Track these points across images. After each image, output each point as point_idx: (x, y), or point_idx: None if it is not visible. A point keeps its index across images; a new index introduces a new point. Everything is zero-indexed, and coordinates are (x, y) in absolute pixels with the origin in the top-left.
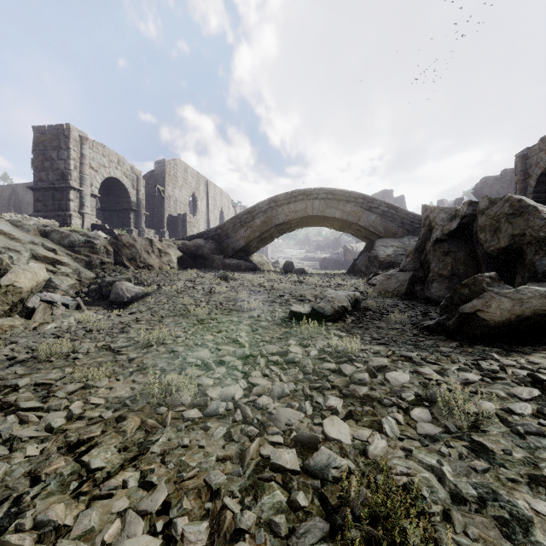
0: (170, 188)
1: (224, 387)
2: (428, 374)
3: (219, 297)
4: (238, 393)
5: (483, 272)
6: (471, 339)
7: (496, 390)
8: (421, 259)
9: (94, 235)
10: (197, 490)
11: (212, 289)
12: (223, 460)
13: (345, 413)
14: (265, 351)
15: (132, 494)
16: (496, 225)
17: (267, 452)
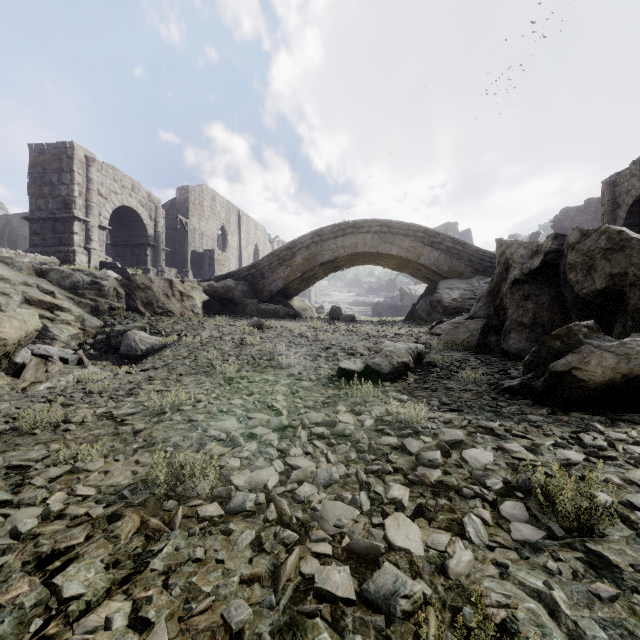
0: (194, 220)
1: (254, 471)
2: (517, 451)
3: (252, 350)
4: (272, 480)
5: (572, 320)
6: (564, 403)
7: (608, 474)
8: (495, 304)
9: (101, 274)
10: (211, 631)
11: (243, 340)
12: (249, 581)
13: (413, 508)
14: (308, 421)
15: (118, 639)
16: (589, 263)
17: (310, 570)
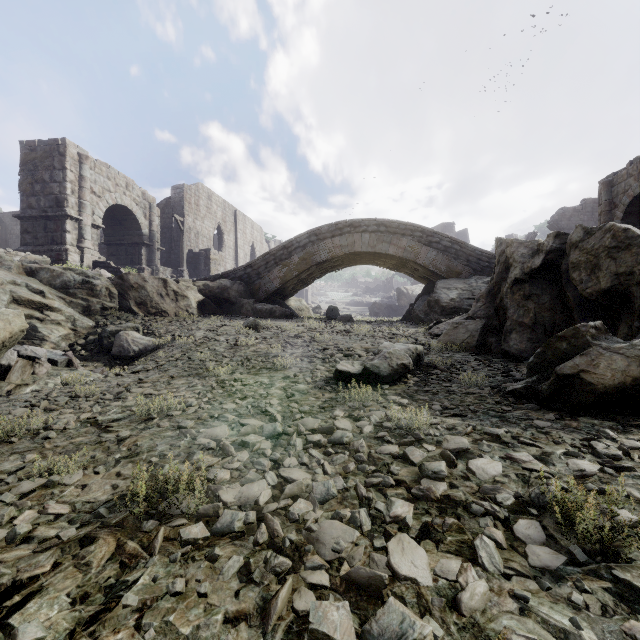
0: (190, 219)
1: (245, 485)
2: (526, 461)
3: (247, 351)
4: (264, 495)
5: (575, 320)
6: (572, 408)
7: (626, 487)
8: (495, 304)
9: (94, 273)
10: None
11: (238, 341)
12: (234, 620)
13: (418, 527)
14: (303, 427)
15: None
16: (593, 261)
17: (304, 605)
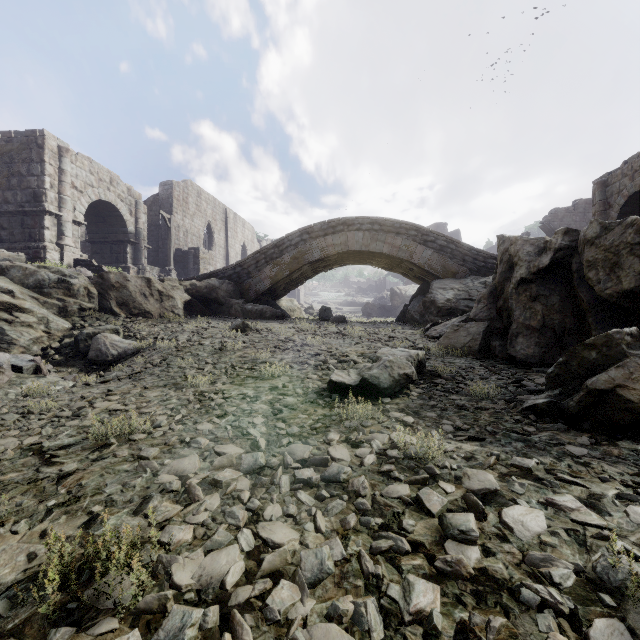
0: (179, 217)
1: (209, 555)
2: (574, 508)
3: (232, 356)
4: (233, 571)
5: (589, 324)
6: (605, 428)
7: None
8: (497, 306)
9: (71, 272)
10: None
11: (223, 345)
12: None
13: (451, 633)
14: (291, 458)
15: None
16: (613, 259)
17: None
